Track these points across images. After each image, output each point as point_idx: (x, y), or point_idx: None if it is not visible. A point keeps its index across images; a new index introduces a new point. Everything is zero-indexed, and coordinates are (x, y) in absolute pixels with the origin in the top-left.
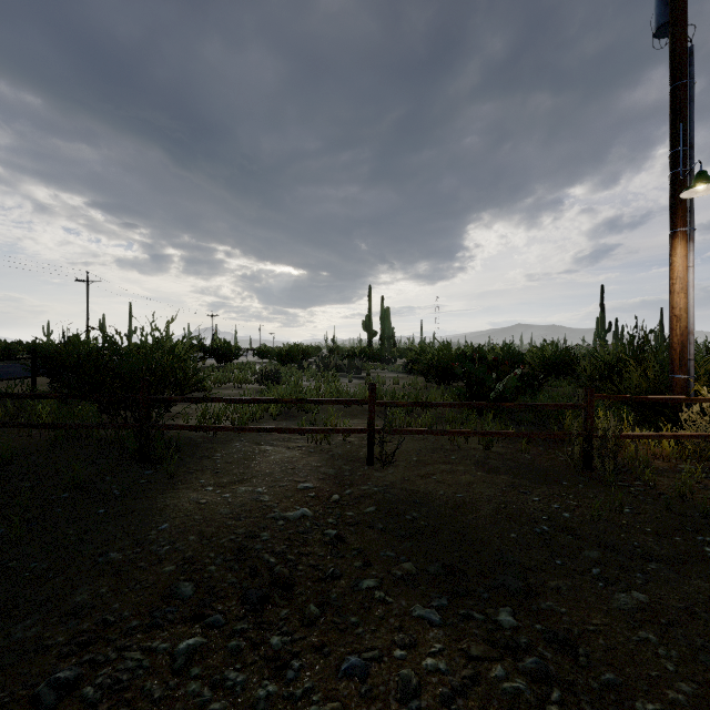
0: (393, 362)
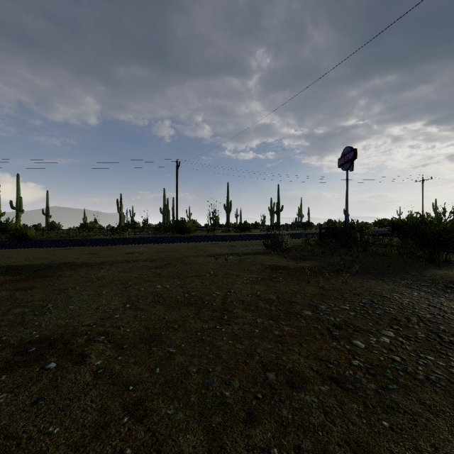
0: None
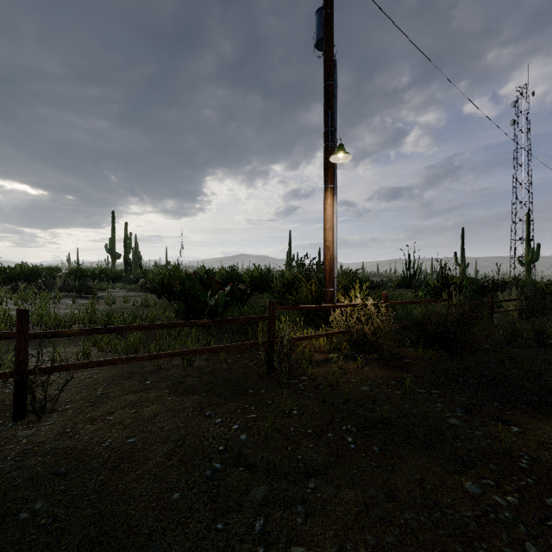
0: (135, 282)
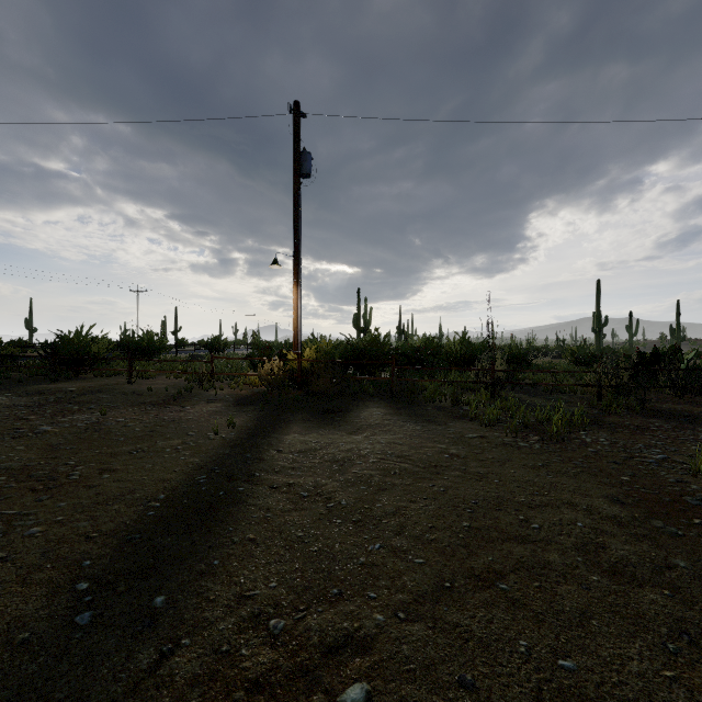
0: None
